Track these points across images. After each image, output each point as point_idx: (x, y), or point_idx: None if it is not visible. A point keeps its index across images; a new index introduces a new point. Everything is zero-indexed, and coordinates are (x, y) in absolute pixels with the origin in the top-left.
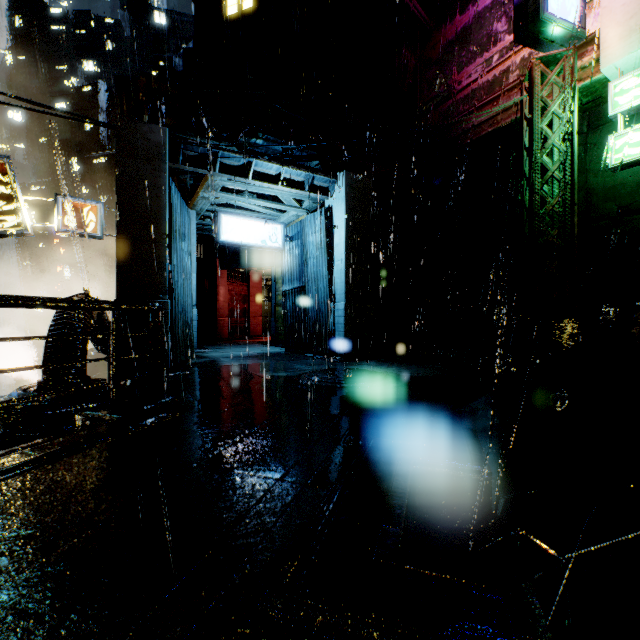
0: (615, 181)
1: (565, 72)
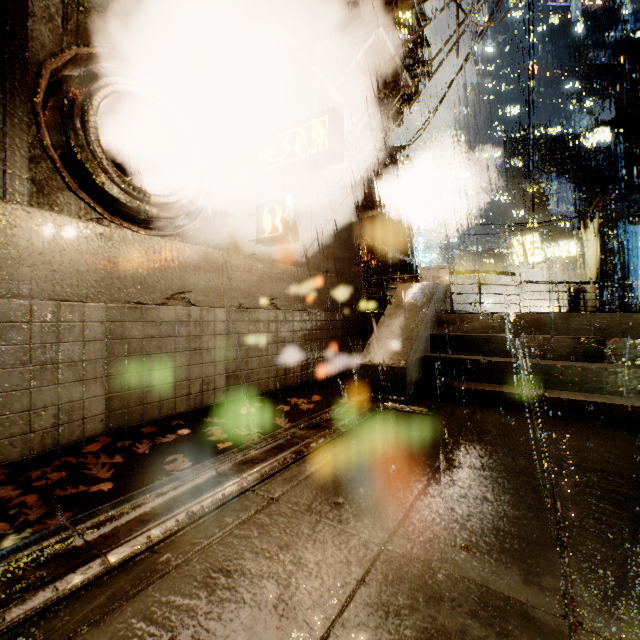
0: None
1: None
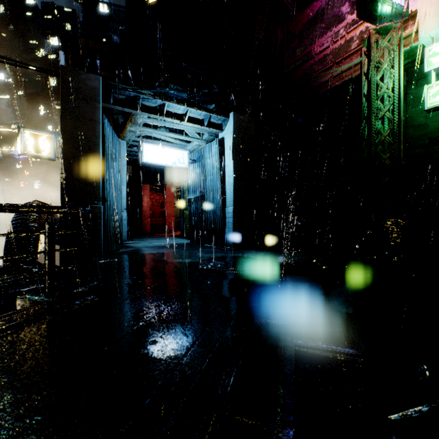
0: (427, 120)
1: (394, 39)
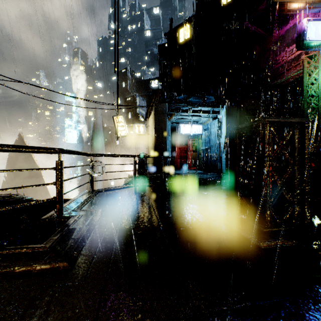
0: None
1: (318, 61)
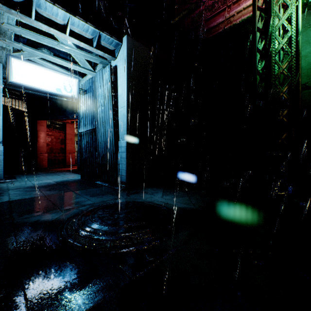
0: None
1: None
